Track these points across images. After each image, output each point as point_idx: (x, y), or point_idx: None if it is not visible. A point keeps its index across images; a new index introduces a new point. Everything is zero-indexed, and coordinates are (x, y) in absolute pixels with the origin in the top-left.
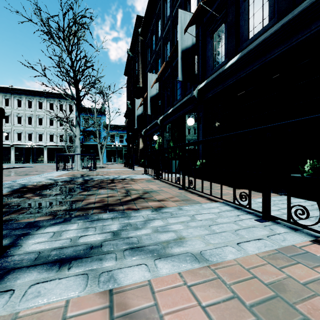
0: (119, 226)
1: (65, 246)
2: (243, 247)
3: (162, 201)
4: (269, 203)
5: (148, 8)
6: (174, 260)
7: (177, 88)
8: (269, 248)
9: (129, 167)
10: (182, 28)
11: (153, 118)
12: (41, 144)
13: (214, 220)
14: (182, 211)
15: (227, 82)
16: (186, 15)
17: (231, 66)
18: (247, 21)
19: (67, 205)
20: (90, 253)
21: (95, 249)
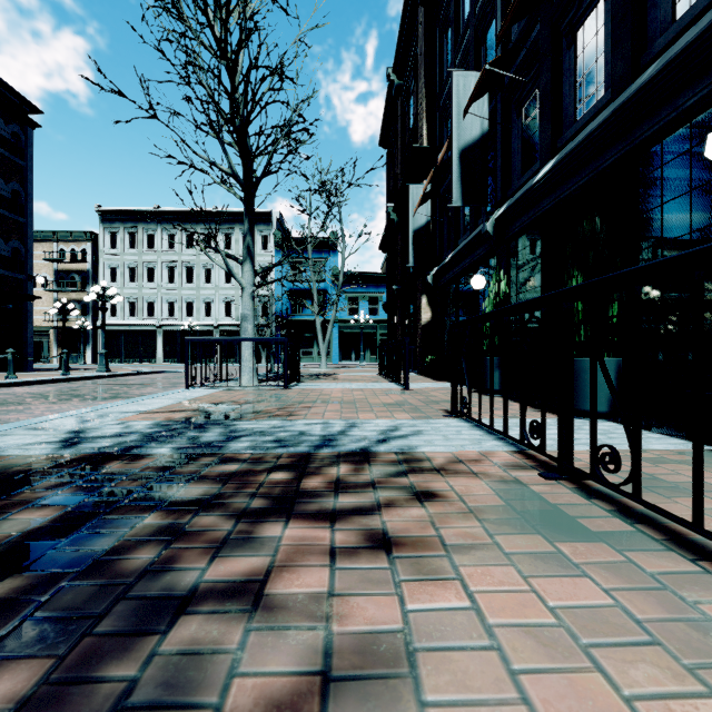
0: None
1: None
2: None
3: None
4: None
5: None
6: None
7: (576, 75)
8: None
9: (392, 379)
10: None
11: (465, 230)
12: (210, 323)
13: None
14: None
15: None
16: None
17: None
18: None
19: None
20: None
21: None
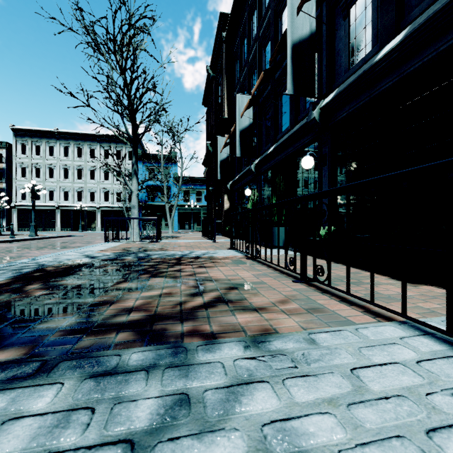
0: (157, 410)
1: None
2: None
3: (265, 313)
4: None
5: None
6: None
7: (282, 112)
8: None
9: (209, 238)
10: (293, 7)
11: (245, 164)
12: (93, 206)
13: (428, 402)
14: (319, 350)
15: (379, 86)
16: None
17: (390, 54)
18: None
19: (78, 315)
20: None
21: None
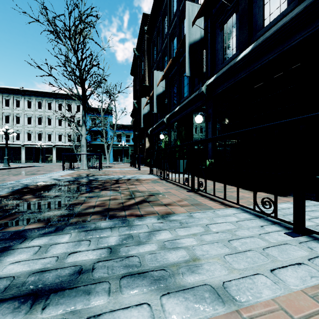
0: (118, 239)
1: (47, 269)
2: (280, 276)
3: (169, 206)
4: (303, 213)
5: (154, 5)
6: (188, 298)
7: (184, 85)
8: (318, 280)
9: (135, 167)
10: (190, 20)
11: (160, 117)
12: (50, 144)
13: (234, 233)
14: (193, 219)
15: (239, 76)
16: (194, 7)
17: (244, 58)
18: (261, 8)
19: (64, 209)
20: (76, 281)
21: (84, 275)
